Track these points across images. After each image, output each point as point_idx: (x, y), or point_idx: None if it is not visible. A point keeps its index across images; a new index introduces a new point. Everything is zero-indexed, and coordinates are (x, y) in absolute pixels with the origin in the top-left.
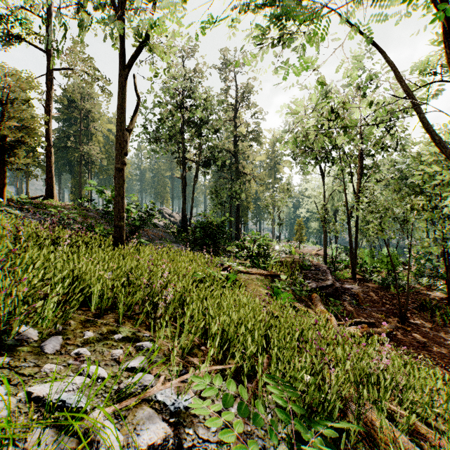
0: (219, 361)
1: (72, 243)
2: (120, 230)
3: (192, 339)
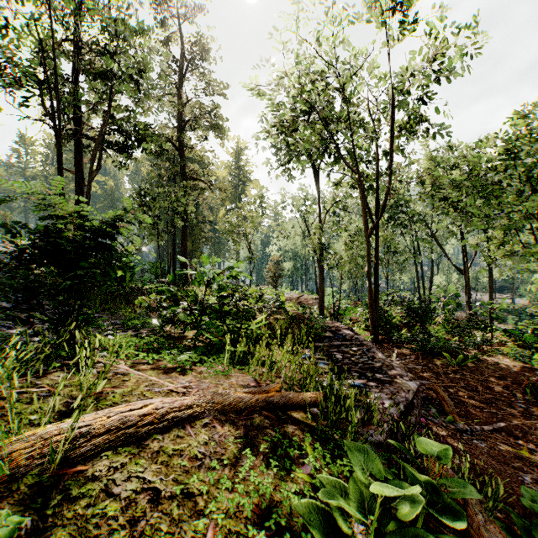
0: None
1: None
2: None
3: None
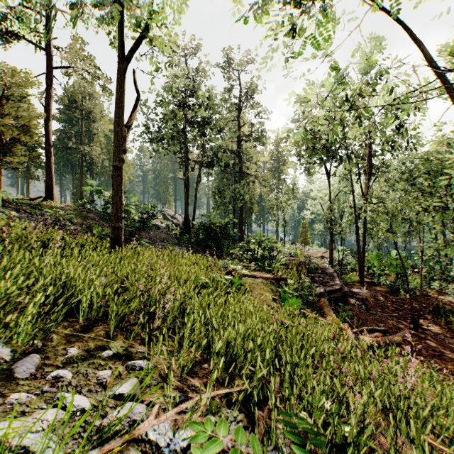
0: (224, 382)
1: (64, 245)
2: (118, 232)
3: (192, 358)
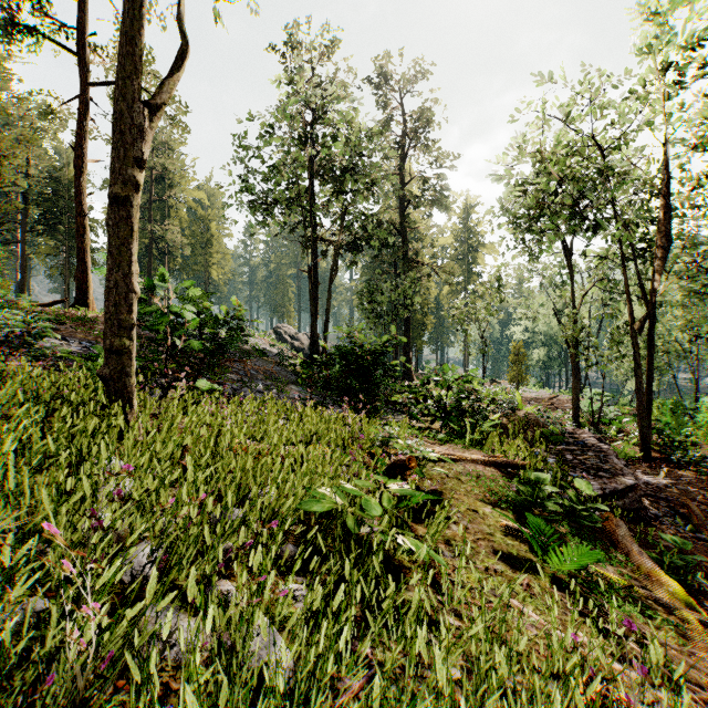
0: None
1: None
2: (120, 361)
3: None
